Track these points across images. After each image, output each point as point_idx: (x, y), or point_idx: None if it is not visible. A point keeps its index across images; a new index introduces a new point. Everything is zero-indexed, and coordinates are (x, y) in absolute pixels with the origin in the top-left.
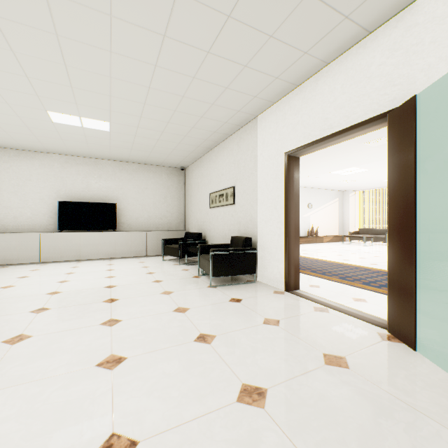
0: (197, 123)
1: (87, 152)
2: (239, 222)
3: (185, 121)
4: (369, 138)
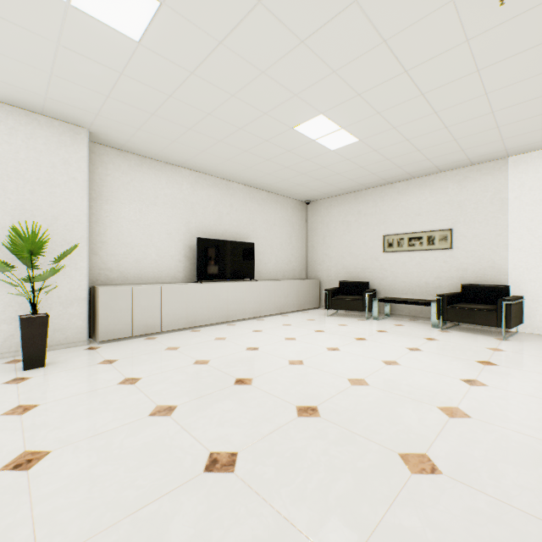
0: (442, 155)
1: (236, 170)
2: (462, 269)
3: (437, 151)
4: None
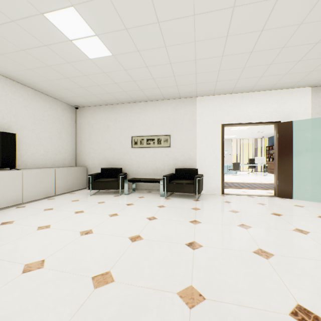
0: (166, 87)
1: None
2: (175, 159)
3: (164, 83)
4: None
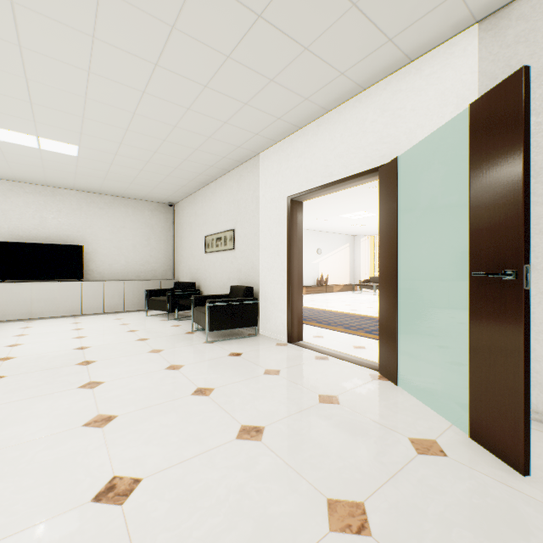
0: (190, 155)
1: (41, 178)
2: (239, 270)
3: (176, 152)
4: (374, 184)
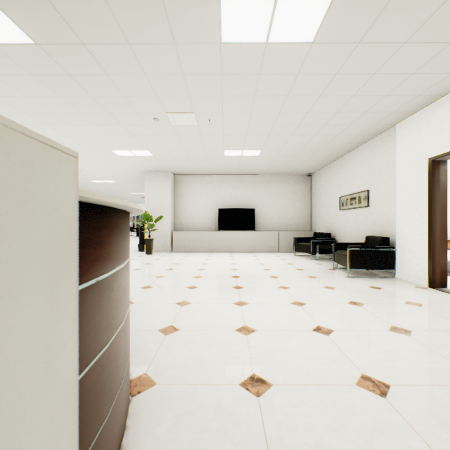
0: (331, 140)
1: (236, 171)
2: (373, 223)
3: (321, 140)
4: None
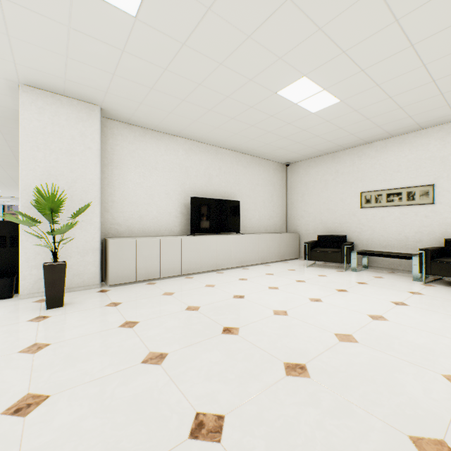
0: (425, 111)
1: (224, 137)
2: (445, 224)
3: (420, 108)
4: None
